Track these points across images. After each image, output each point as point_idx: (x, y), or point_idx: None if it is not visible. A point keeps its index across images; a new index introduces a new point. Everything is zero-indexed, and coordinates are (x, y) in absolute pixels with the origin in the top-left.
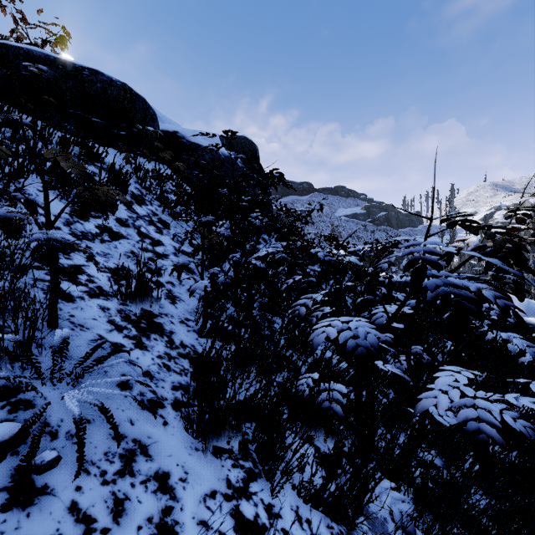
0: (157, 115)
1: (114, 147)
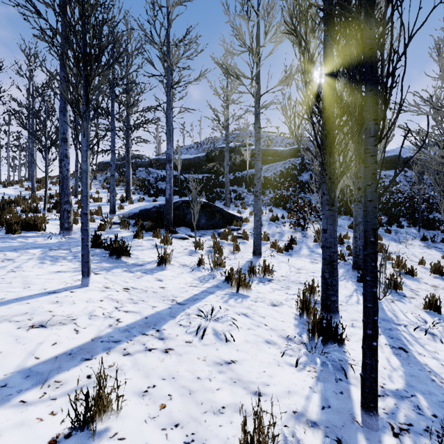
0: (403, 150)
1: (392, 169)
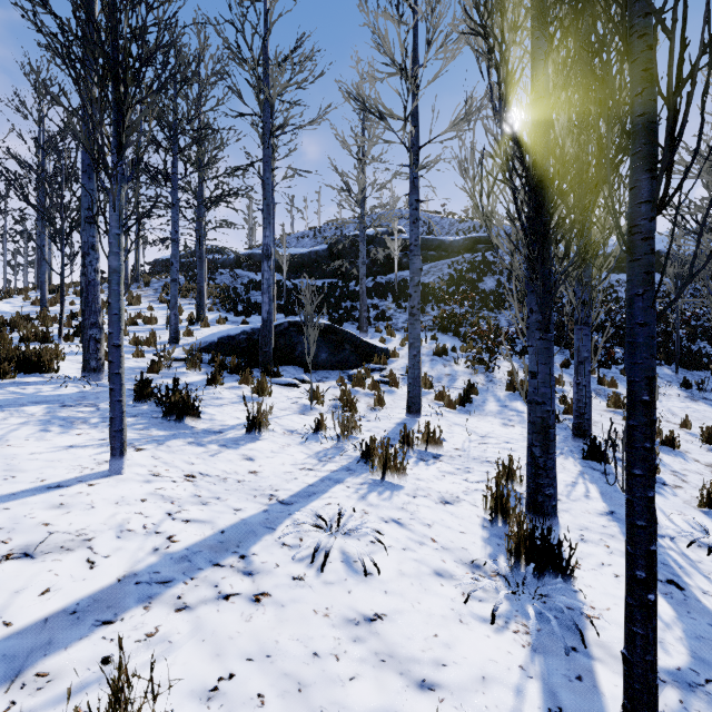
0: None
1: None
